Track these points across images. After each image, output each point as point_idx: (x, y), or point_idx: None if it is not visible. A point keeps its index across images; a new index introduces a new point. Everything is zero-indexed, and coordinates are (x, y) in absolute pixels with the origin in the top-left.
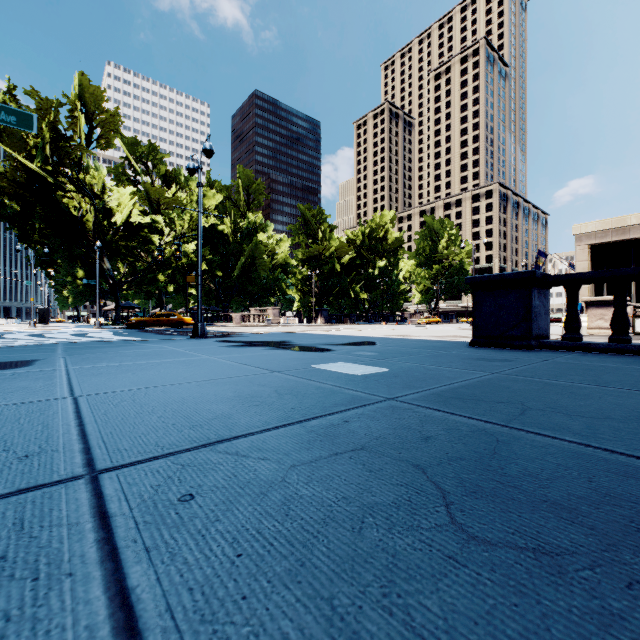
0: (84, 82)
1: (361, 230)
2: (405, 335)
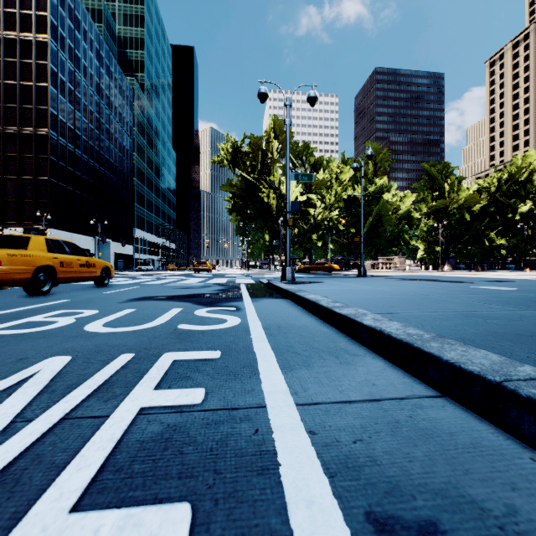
0: (275, 120)
1: (496, 177)
2: None
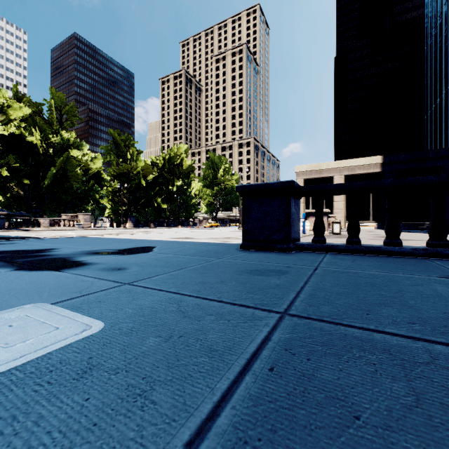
0: None
1: (162, 156)
2: (189, 238)
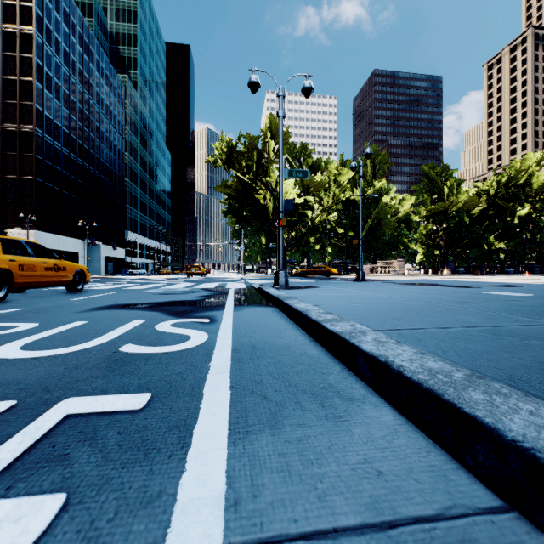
0: (271, 119)
1: (495, 179)
2: None
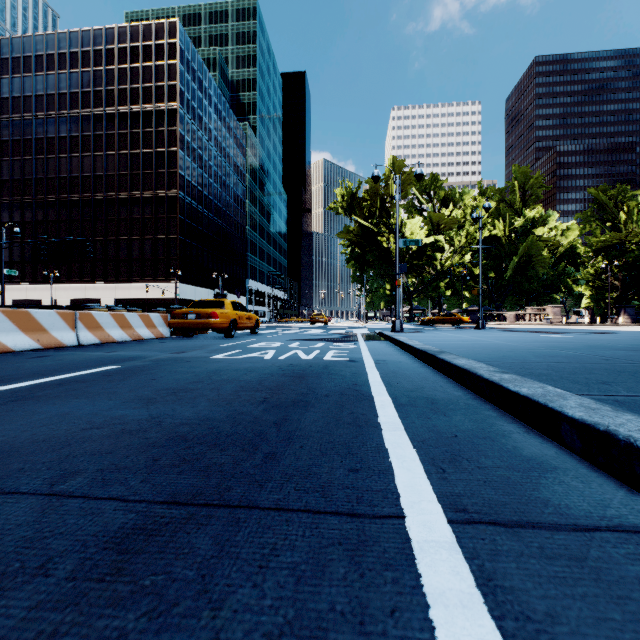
0: (395, 160)
1: None
2: None
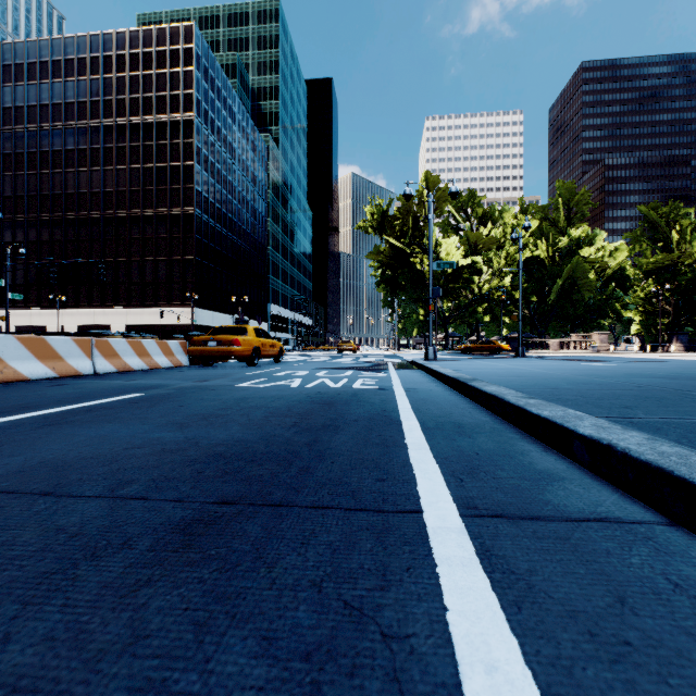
0: (429, 175)
1: None
2: None
